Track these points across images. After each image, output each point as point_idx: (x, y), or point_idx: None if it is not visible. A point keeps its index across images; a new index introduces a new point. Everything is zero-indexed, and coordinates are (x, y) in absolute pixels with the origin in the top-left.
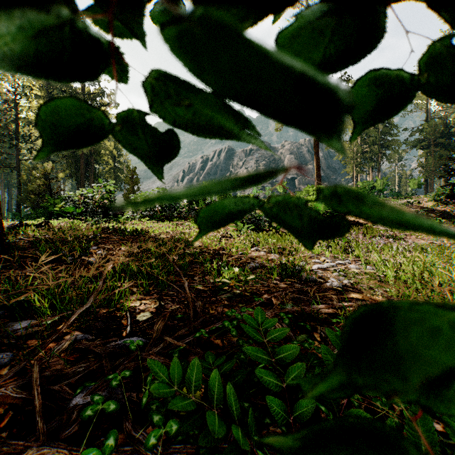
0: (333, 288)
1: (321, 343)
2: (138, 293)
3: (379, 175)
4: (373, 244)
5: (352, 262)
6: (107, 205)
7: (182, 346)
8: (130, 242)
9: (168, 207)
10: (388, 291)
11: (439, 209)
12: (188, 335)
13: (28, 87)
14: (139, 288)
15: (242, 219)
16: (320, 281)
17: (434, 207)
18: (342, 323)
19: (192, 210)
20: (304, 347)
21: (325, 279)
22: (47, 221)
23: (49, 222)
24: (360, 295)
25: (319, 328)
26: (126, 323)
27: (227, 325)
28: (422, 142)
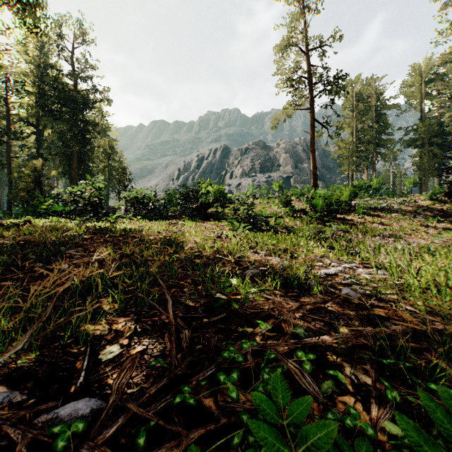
0: (348, 301)
1: (357, 397)
2: (111, 314)
3: (374, 174)
4: (376, 245)
5: (360, 266)
6: (98, 203)
7: (152, 421)
8: (114, 245)
9: (161, 206)
10: (414, 304)
11: (435, 208)
12: (166, 392)
13: (19, 82)
14: (113, 305)
15: (238, 218)
16: (331, 292)
17: (430, 206)
18: (377, 359)
19: (186, 209)
20: (346, 425)
21: (335, 288)
22: (29, 220)
23: (30, 222)
24: (383, 310)
25: (347, 368)
26: (81, 366)
27: (223, 381)
28: (417, 141)
